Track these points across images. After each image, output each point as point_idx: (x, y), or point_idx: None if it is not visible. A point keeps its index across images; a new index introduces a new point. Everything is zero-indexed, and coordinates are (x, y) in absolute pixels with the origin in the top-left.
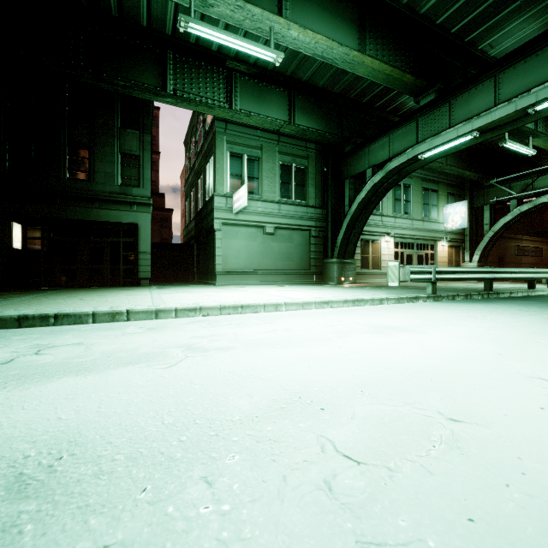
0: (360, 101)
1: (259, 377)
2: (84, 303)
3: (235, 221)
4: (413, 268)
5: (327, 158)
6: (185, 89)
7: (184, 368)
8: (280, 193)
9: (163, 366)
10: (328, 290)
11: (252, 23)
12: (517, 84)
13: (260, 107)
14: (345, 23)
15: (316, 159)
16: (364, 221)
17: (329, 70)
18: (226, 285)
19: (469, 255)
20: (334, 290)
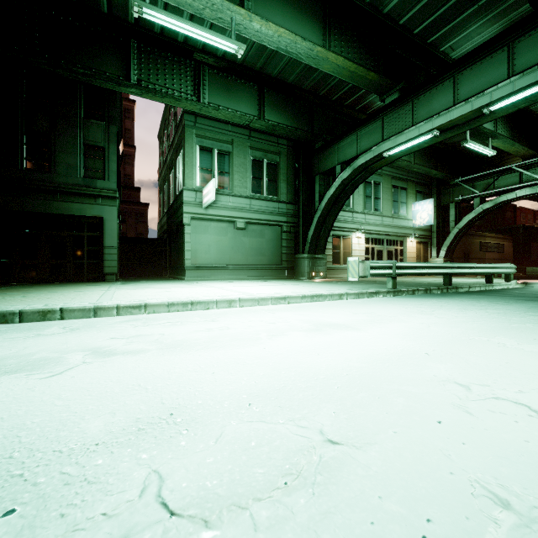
0: (330, 99)
1: (145, 387)
2: (21, 300)
3: (205, 215)
4: (374, 263)
5: (299, 155)
6: (150, 80)
7: (66, 378)
8: (251, 188)
9: (43, 376)
10: (293, 285)
11: (212, 13)
12: (474, 85)
13: (229, 101)
14: (309, 18)
15: (288, 155)
16: (334, 217)
17: (297, 66)
18: (196, 280)
19: (436, 251)
20: (299, 285)
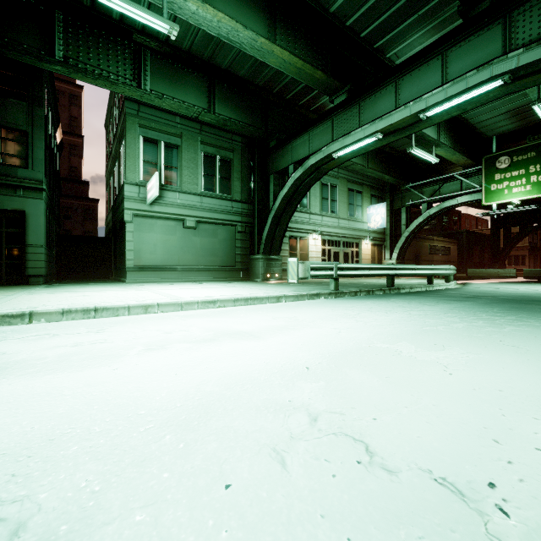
0: (284, 97)
1: None
2: None
3: (150, 212)
4: (315, 264)
5: (254, 153)
6: (80, 58)
7: None
8: (203, 185)
9: None
10: (238, 287)
11: None
12: (413, 91)
13: (175, 90)
14: (253, 7)
15: (242, 153)
16: (288, 217)
17: (248, 60)
18: (139, 283)
19: (389, 253)
20: (245, 287)
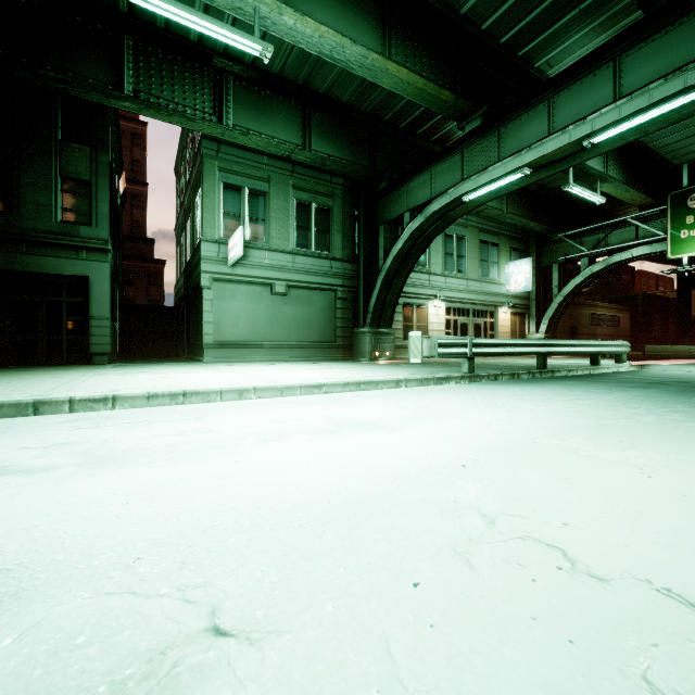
0: (398, 125)
1: None
2: None
3: (232, 276)
4: (443, 339)
5: (358, 198)
6: (152, 91)
7: None
8: (295, 240)
9: None
10: (343, 369)
11: None
12: (573, 110)
13: (263, 124)
14: (363, 16)
15: (344, 198)
16: (403, 279)
17: (353, 81)
18: (219, 362)
19: (536, 324)
20: (351, 369)
